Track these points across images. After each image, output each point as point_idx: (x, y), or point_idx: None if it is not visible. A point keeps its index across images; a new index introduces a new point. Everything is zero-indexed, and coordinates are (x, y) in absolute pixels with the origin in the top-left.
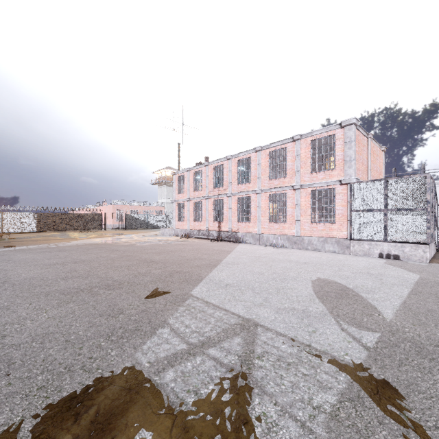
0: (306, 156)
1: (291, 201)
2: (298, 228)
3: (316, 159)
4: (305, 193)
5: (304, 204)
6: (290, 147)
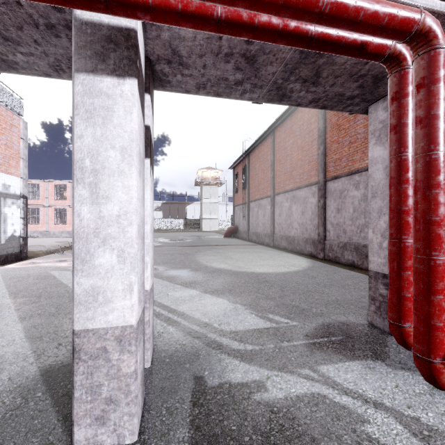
0: (52, 191)
1: (43, 213)
2: (47, 227)
3: (58, 194)
4: (52, 209)
5: (51, 215)
6: (42, 184)
